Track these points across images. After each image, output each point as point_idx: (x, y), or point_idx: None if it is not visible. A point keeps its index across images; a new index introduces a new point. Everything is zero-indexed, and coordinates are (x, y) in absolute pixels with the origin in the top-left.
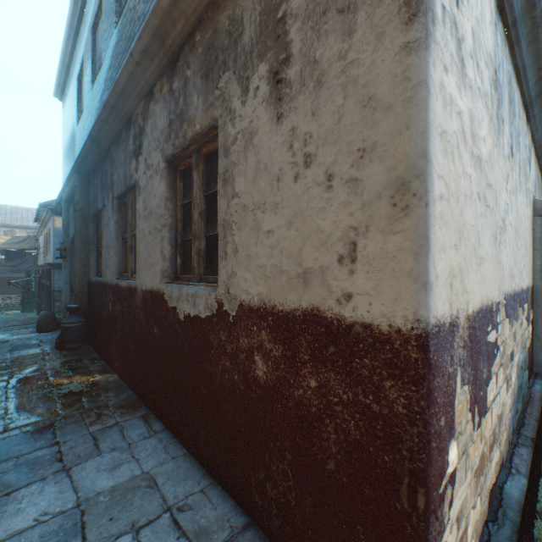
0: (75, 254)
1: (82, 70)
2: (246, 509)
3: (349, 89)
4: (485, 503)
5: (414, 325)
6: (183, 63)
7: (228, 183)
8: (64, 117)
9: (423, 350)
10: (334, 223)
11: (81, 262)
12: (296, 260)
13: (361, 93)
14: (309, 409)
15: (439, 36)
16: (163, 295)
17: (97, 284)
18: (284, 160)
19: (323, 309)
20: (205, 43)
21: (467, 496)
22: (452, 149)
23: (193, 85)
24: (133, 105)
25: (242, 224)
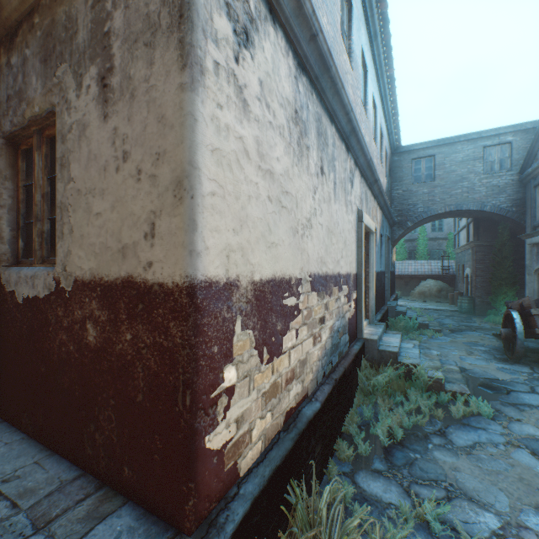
0: None
1: None
2: (80, 465)
3: (151, 106)
4: (280, 419)
5: (185, 280)
6: (22, 39)
7: (65, 168)
8: None
9: (189, 296)
10: (143, 208)
11: None
12: (118, 238)
13: (158, 111)
14: (127, 358)
15: (211, 83)
16: (1, 280)
17: None
18: (109, 153)
19: (135, 276)
20: (44, 28)
21: (252, 408)
22: (231, 162)
23: (32, 65)
24: None
25: (77, 207)
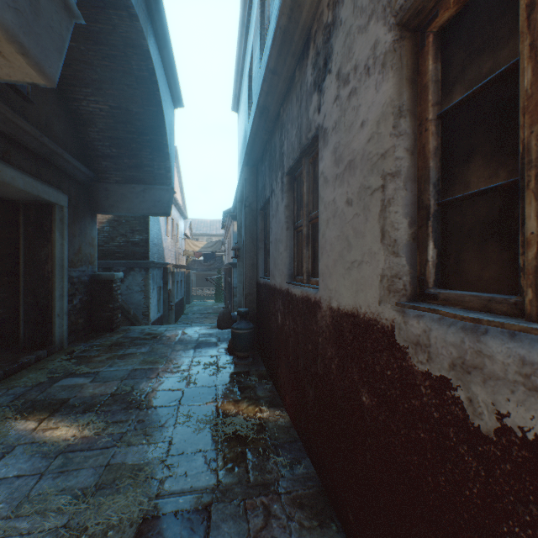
0: (245, 253)
1: (252, 63)
2: None
3: None
4: None
5: None
6: None
7: None
8: (239, 126)
9: None
10: None
11: (250, 261)
12: None
13: None
14: None
15: None
16: (390, 333)
17: (265, 287)
18: None
19: None
20: None
21: None
22: None
23: None
24: (313, 3)
25: None
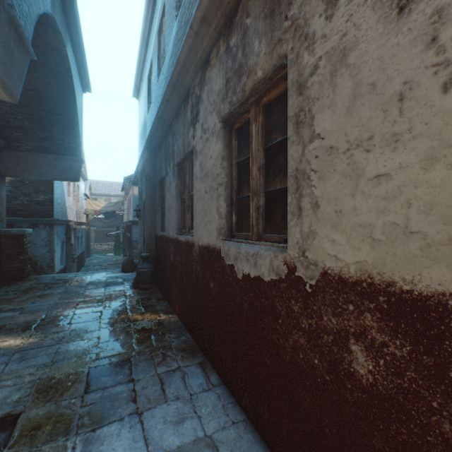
0: (146, 213)
1: (151, 70)
2: None
3: None
4: None
5: None
6: (241, 14)
7: (302, 125)
8: (139, 111)
9: None
10: None
11: (150, 219)
12: (447, 216)
13: None
14: None
15: None
16: (219, 252)
17: (162, 238)
18: (414, 66)
19: None
20: None
21: None
22: None
23: (253, 31)
24: (190, 79)
25: (326, 172)
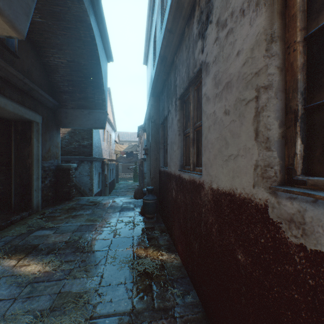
0: (151, 151)
1: (155, 33)
2: None
3: None
4: None
5: None
6: None
7: None
8: (147, 73)
9: None
10: None
11: (154, 156)
12: None
13: None
14: None
15: None
16: (264, 210)
17: (164, 173)
18: None
19: None
20: None
21: None
22: None
23: None
24: None
25: None
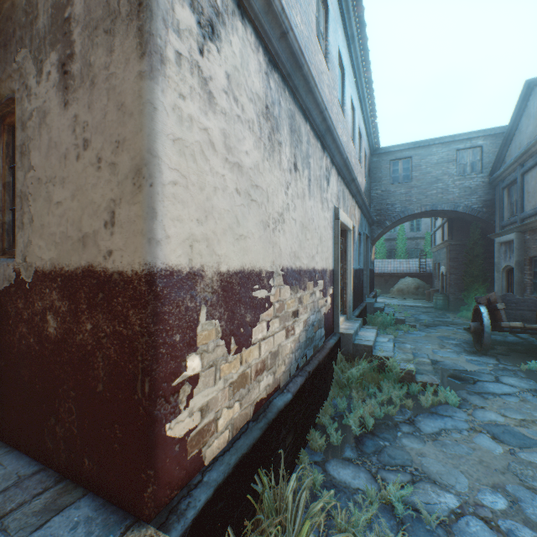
0: None
1: None
2: (40, 460)
3: (111, 94)
4: (250, 409)
5: (144, 268)
6: None
7: (25, 156)
8: None
9: (148, 284)
10: (103, 197)
11: None
12: (79, 227)
13: (118, 99)
14: (87, 348)
15: (172, 73)
16: None
17: None
18: (70, 141)
19: (96, 265)
20: (4, 12)
21: (218, 398)
22: (194, 153)
23: None
24: None
25: (38, 196)
